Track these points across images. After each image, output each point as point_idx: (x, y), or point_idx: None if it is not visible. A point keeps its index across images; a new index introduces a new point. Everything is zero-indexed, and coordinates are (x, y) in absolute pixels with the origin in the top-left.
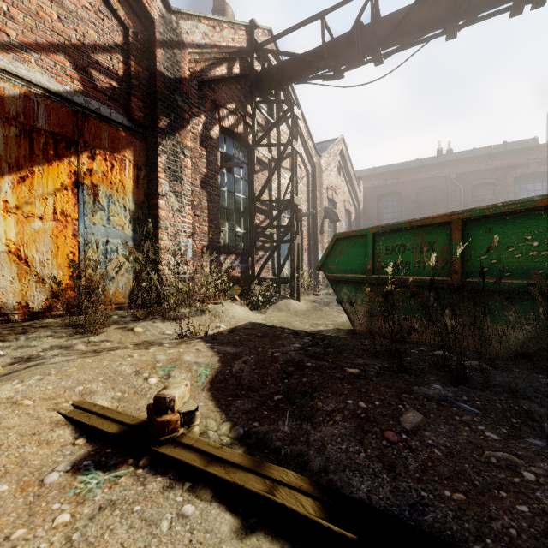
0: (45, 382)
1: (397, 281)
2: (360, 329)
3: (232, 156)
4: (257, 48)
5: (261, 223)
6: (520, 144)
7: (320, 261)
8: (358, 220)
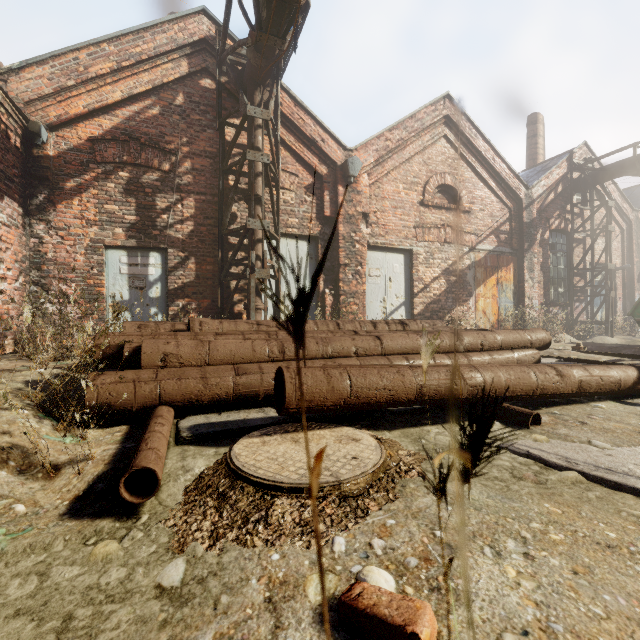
0: None
1: None
2: None
3: (555, 243)
4: (575, 169)
5: (577, 283)
6: None
7: (630, 311)
8: None
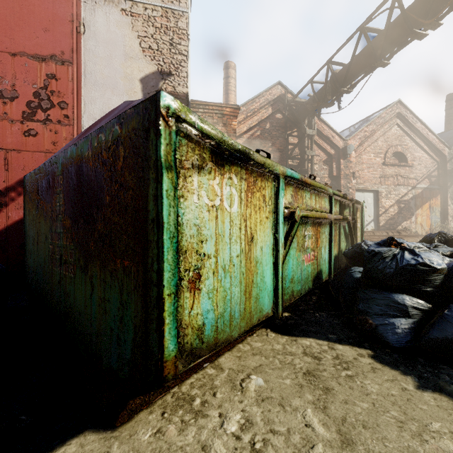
0: None
1: None
2: None
3: None
4: None
5: None
6: None
7: None
8: None
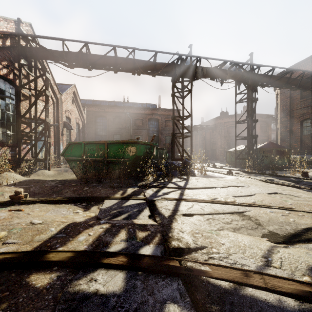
0: None
1: (91, 160)
2: (79, 177)
3: (4, 90)
4: (23, 35)
5: (24, 129)
6: (151, 105)
7: (62, 152)
8: (84, 128)
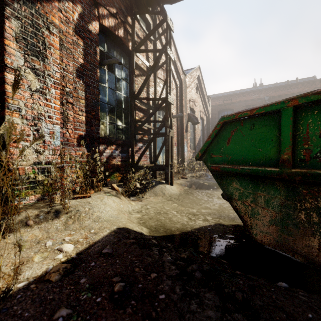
0: None
1: None
2: (263, 239)
3: (113, 57)
4: None
5: (140, 119)
6: (305, 80)
7: (201, 150)
8: (208, 125)
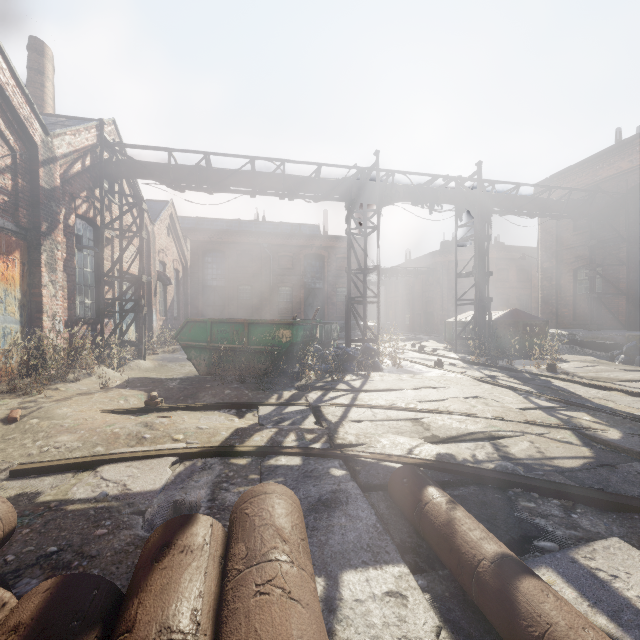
0: (76, 407)
1: (223, 347)
2: (203, 374)
3: (82, 235)
4: (107, 145)
5: (106, 293)
6: (310, 227)
7: (175, 334)
8: (186, 277)
